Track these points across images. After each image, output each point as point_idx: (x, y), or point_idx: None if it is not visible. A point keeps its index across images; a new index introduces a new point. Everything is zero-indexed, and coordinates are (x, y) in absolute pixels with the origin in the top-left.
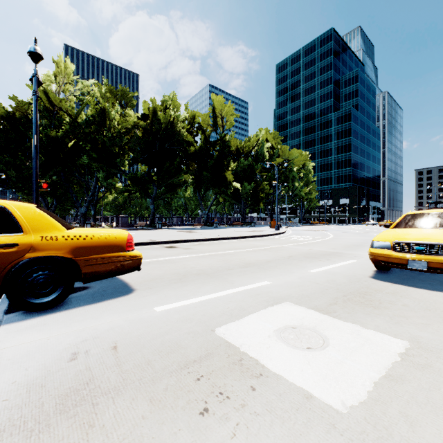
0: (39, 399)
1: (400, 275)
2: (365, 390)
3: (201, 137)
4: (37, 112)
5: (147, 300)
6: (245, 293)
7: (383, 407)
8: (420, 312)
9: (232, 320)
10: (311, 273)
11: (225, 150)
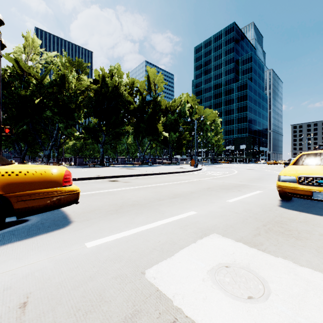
0: None
1: (302, 203)
2: None
3: (139, 98)
4: None
5: (81, 233)
6: (174, 224)
7: None
8: None
9: (163, 258)
10: (229, 203)
11: (157, 108)
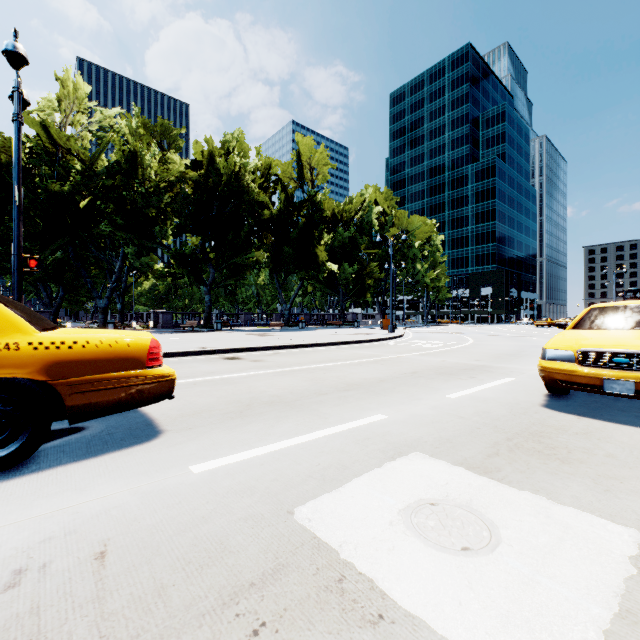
0: None
1: (586, 401)
2: None
3: (281, 196)
4: (19, 148)
5: (181, 450)
6: (346, 437)
7: None
8: (639, 469)
9: (325, 490)
10: (449, 400)
11: (316, 216)
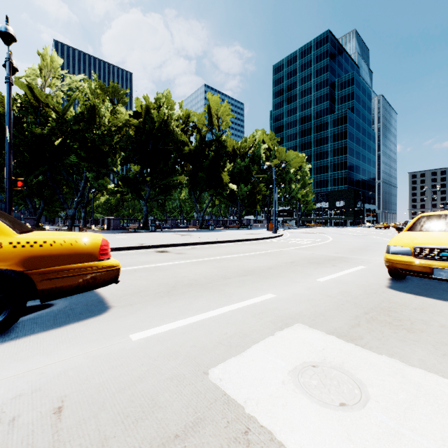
0: None
1: (419, 284)
2: None
3: (196, 137)
4: (10, 101)
5: (124, 322)
6: (246, 311)
7: None
8: None
9: (232, 354)
10: (319, 283)
11: (221, 151)
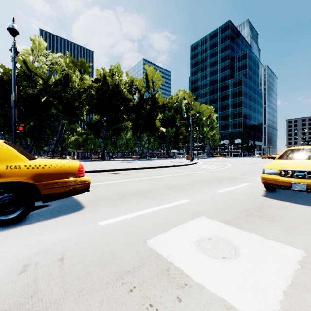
0: None
1: (284, 194)
2: (277, 299)
3: (138, 95)
4: (15, 73)
5: (94, 215)
6: (170, 209)
7: None
8: (306, 224)
9: (160, 233)
10: (218, 193)
11: (155, 105)
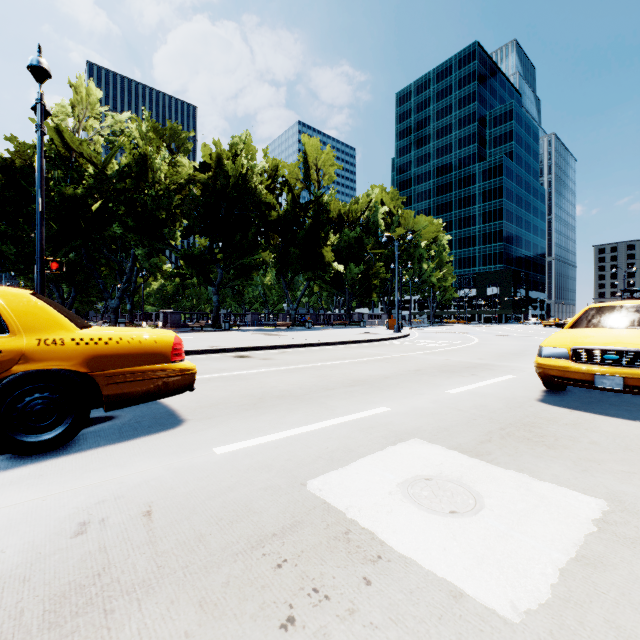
0: (17, 604)
1: (581, 397)
2: (547, 582)
3: (287, 197)
4: (42, 156)
5: (203, 436)
6: (352, 426)
7: (579, 612)
8: (618, 454)
9: (333, 468)
10: (449, 395)
11: (323, 216)
